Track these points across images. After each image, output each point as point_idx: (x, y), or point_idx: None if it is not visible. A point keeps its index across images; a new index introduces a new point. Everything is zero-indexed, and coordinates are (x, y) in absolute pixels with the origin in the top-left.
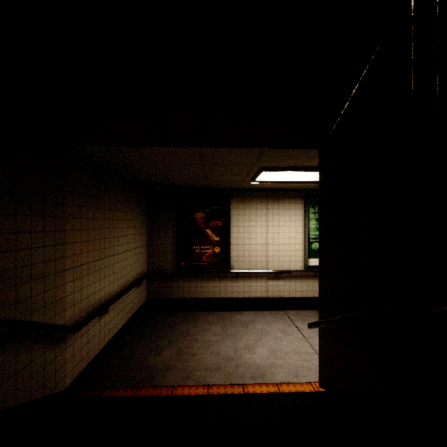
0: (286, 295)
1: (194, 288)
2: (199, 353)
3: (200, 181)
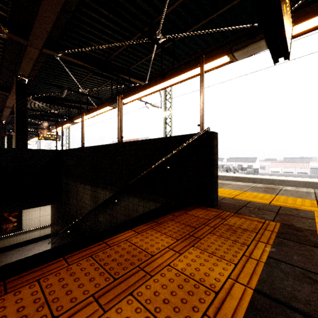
0: (48, 233)
1: (2, 243)
2: None
3: None
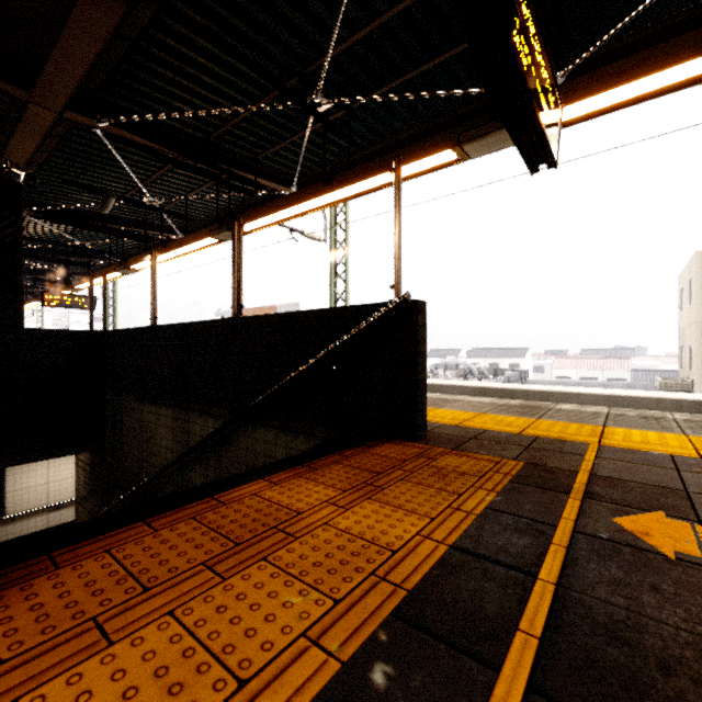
0: (69, 520)
1: None
2: None
3: None
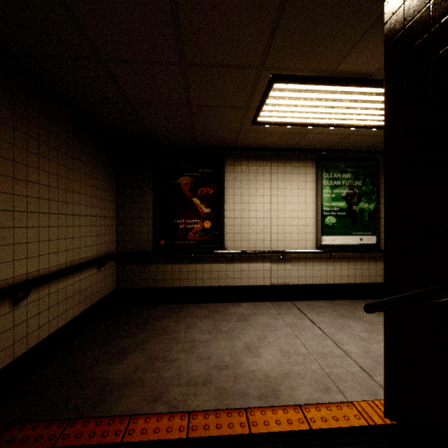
0: (293, 281)
1: (178, 273)
2: (179, 359)
3: (184, 126)
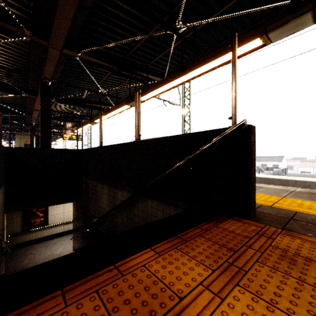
0: (71, 228)
1: (31, 236)
2: (38, 257)
3: None
